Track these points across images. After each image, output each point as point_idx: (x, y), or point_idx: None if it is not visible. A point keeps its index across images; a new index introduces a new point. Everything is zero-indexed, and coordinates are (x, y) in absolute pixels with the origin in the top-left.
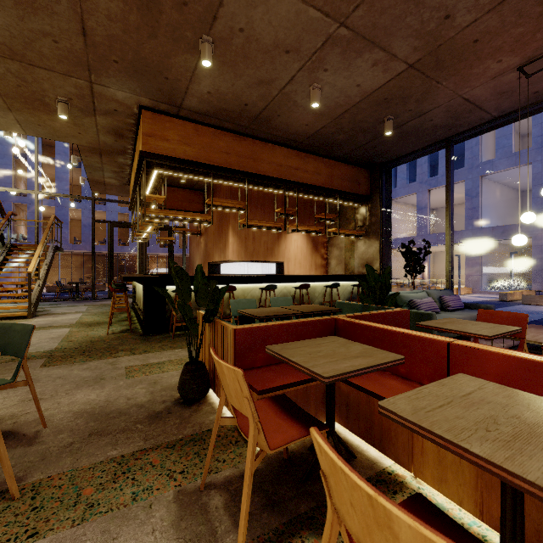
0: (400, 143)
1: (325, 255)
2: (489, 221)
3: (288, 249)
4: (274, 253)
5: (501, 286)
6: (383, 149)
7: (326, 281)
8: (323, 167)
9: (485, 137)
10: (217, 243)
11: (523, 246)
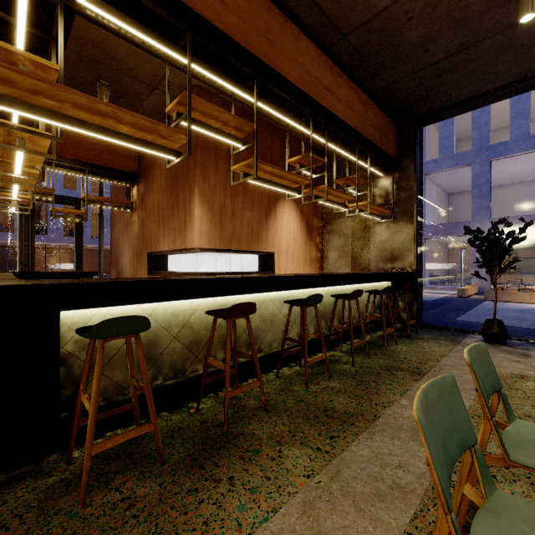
0: (477, 72)
1: (320, 245)
2: (429, 219)
3: (279, 235)
4: (261, 239)
5: (441, 281)
6: (446, 83)
7: (358, 282)
8: (356, 101)
9: (427, 138)
10: (167, 219)
11: (450, 244)
